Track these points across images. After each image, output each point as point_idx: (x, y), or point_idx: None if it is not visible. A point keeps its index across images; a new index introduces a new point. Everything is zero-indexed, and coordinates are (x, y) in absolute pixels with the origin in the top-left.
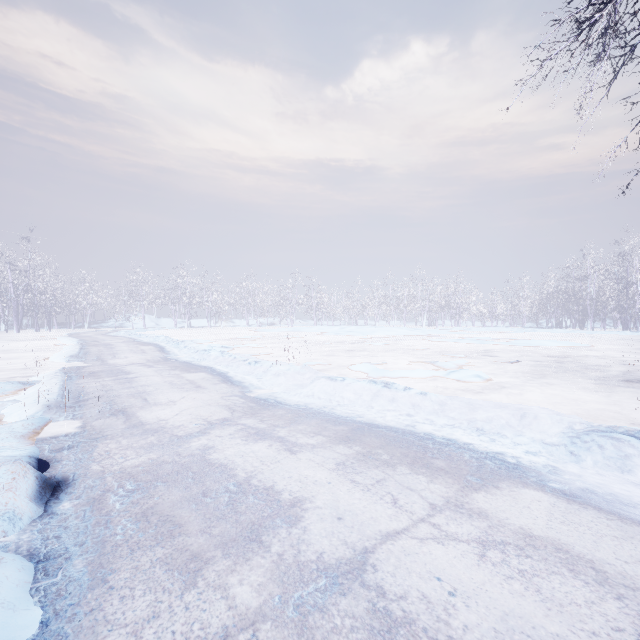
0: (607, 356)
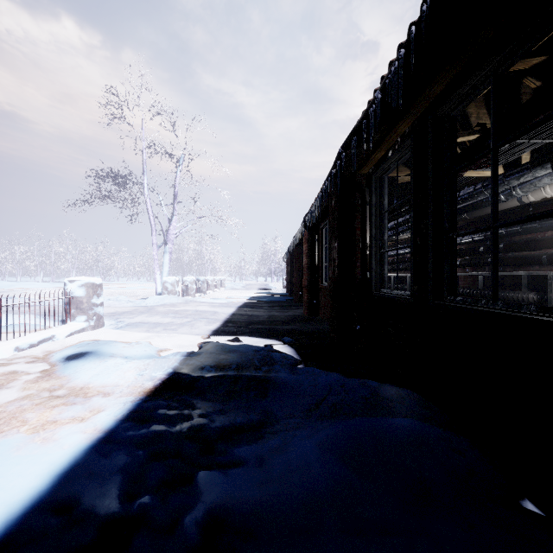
0: (153, 291)
